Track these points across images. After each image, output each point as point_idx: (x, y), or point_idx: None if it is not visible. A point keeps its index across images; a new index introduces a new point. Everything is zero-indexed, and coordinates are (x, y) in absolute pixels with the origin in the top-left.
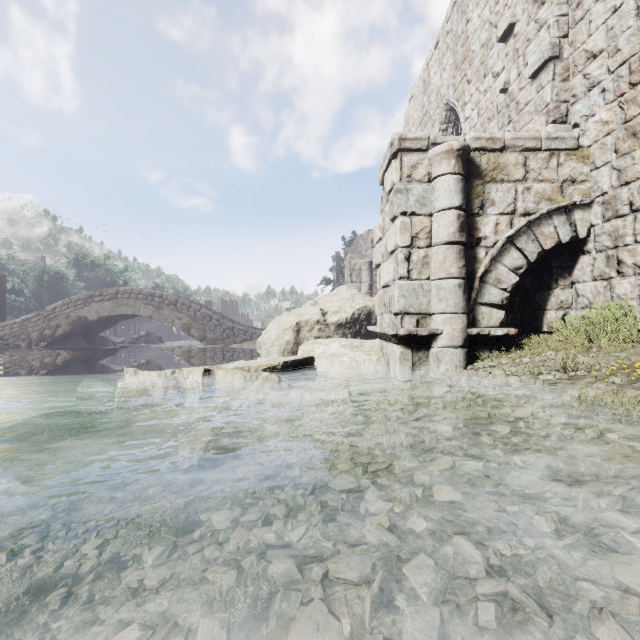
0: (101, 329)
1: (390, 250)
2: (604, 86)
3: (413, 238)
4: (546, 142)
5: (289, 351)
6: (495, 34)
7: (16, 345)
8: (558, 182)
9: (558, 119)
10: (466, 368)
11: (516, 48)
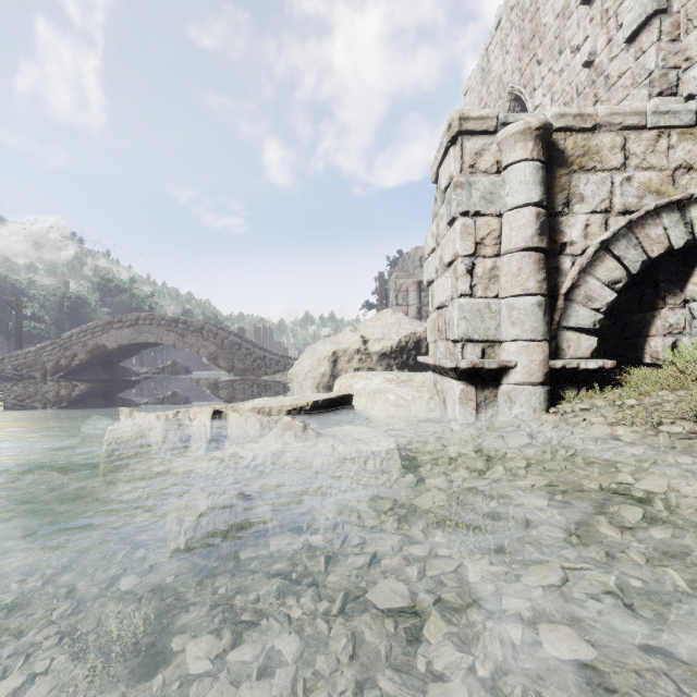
0: (122, 358)
1: (447, 261)
2: None
3: (477, 245)
4: (653, 118)
5: (325, 385)
6: None
7: (30, 376)
8: (669, 170)
9: (666, 90)
10: (548, 411)
11: (605, 8)
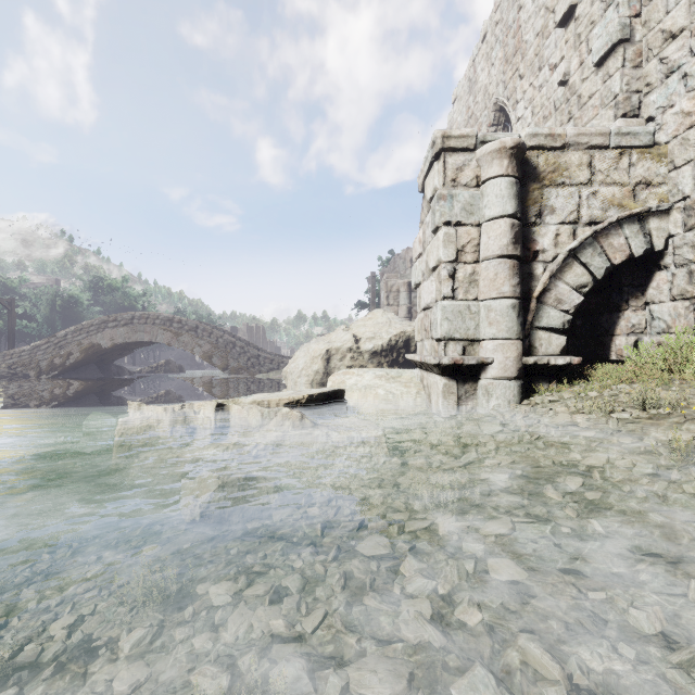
0: (116, 357)
1: (432, 266)
2: (686, 71)
3: (458, 252)
4: (615, 138)
5: (318, 382)
6: (552, 20)
7: (25, 374)
8: (630, 185)
9: (629, 112)
10: (521, 403)
11: (578, 33)
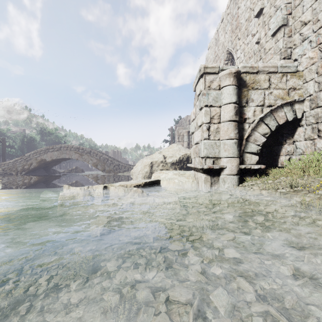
0: (53, 165)
1: (199, 125)
2: (311, 39)
3: (211, 118)
4: (280, 68)
5: (147, 176)
6: (253, 14)
7: (10, 173)
8: (286, 89)
9: (286, 57)
10: (239, 185)
11: (264, 21)
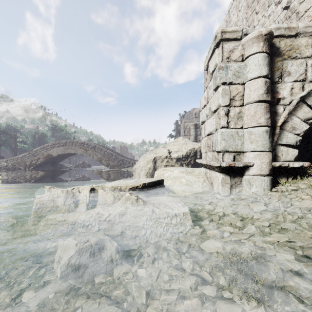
0: (59, 160)
1: (213, 110)
2: None
3: (231, 100)
4: None
5: (150, 173)
6: None
7: (19, 168)
8: None
9: None
10: (271, 190)
11: None
